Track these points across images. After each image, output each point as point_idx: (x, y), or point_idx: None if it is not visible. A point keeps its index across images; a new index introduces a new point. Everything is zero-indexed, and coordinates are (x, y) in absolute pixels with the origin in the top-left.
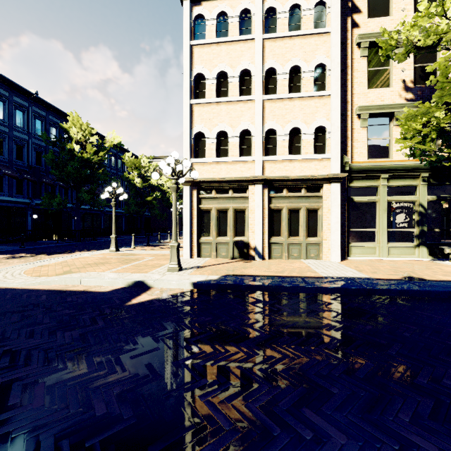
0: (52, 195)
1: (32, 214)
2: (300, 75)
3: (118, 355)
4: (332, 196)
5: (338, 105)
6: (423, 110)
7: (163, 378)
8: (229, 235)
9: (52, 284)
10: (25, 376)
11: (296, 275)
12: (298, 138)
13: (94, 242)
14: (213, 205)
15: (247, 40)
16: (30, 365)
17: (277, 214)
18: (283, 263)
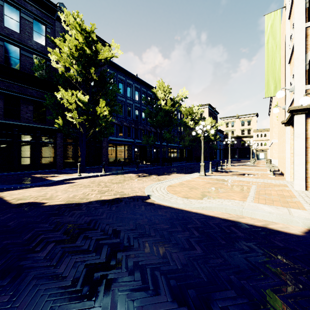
0: (147, 136)
1: (134, 148)
2: None
3: None
4: None
5: None
6: None
7: None
8: None
9: (213, 210)
10: None
11: None
12: None
13: (170, 166)
14: None
15: None
16: None
17: None
18: None
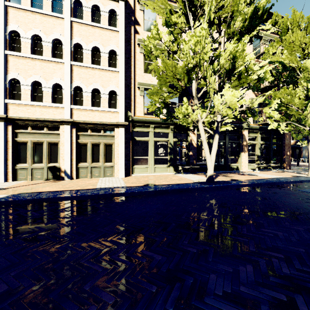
0: None
1: None
2: (100, 53)
3: None
4: (119, 136)
5: (123, 79)
6: (156, 91)
7: None
8: (44, 162)
9: None
10: None
11: (79, 188)
12: (98, 96)
13: None
14: (29, 138)
15: (59, 17)
16: None
17: (84, 147)
18: (83, 181)
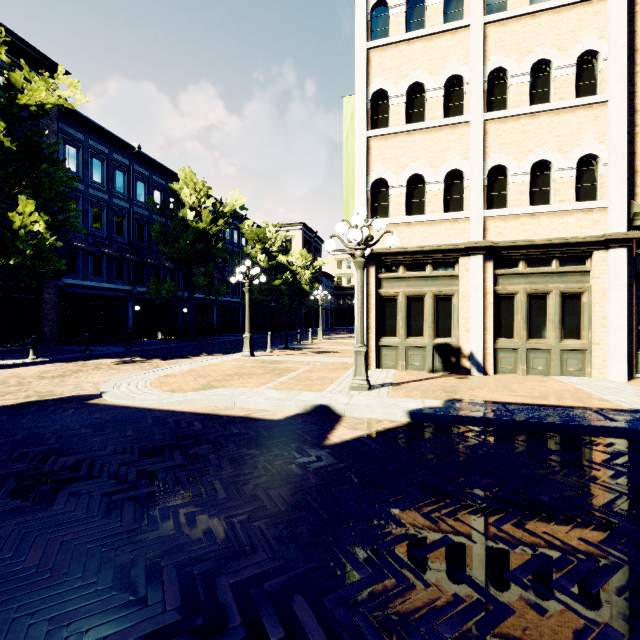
0: (159, 280)
1: (133, 305)
2: (549, 74)
3: (387, 546)
4: (611, 270)
5: (624, 116)
6: None
7: (516, 611)
8: (426, 335)
9: (196, 404)
10: (261, 576)
11: (573, 404)
12: (545, 177)
13: (210, 342)
14: (401, 289)
15: (457, 29)
16: (254, 552)
17: (506, 302)
18: (527, 382)
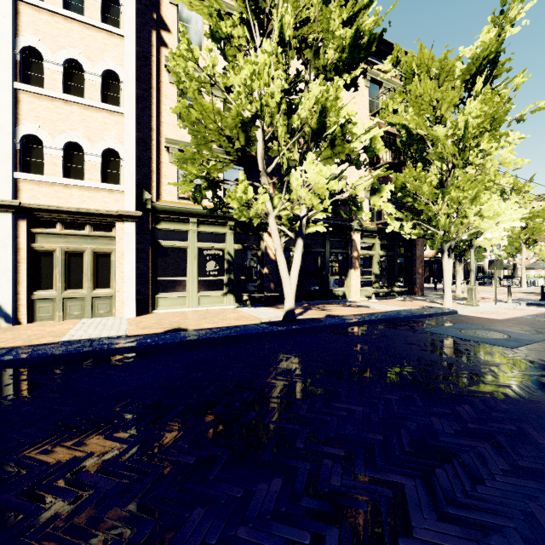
0: None
1: None
2: (84, 74)
3: None
4: (125, 237)
5: (133, 128)
6: (190, 155)
7: None
8: None
9: None
10: None
11: (19, 344)
12: (80, 157)
13: None
14: None
15: None
16: None
17: (47, 258)
18: (40, 327)
